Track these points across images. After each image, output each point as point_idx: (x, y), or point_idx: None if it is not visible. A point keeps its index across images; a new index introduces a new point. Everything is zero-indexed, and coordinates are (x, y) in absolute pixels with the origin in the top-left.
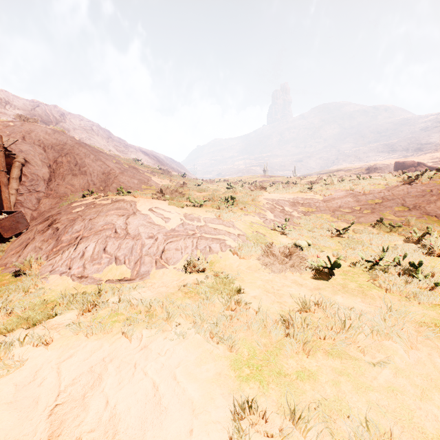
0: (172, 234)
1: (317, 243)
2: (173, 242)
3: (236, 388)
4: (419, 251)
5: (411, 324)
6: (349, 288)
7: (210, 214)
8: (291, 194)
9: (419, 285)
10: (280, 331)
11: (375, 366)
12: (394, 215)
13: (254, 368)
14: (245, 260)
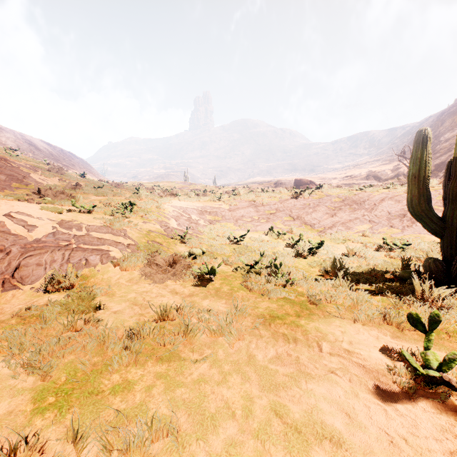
0: (34, 245)
1: (215, 251)
2: (35, 255)
3: (24, 424)
4: (291, 254)
5: (252, 317)
6: (221, 291)
7: (99, 221)
8: (201, 202)
9: (277, 283)
10: (119, 346)
11: (198, 362)
12: (283, 224)
13: (62, 394)
14: (128, 272)
